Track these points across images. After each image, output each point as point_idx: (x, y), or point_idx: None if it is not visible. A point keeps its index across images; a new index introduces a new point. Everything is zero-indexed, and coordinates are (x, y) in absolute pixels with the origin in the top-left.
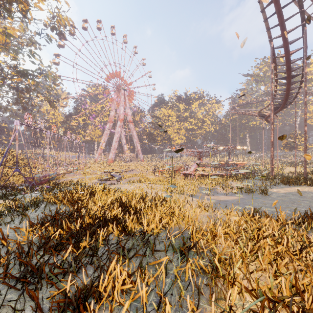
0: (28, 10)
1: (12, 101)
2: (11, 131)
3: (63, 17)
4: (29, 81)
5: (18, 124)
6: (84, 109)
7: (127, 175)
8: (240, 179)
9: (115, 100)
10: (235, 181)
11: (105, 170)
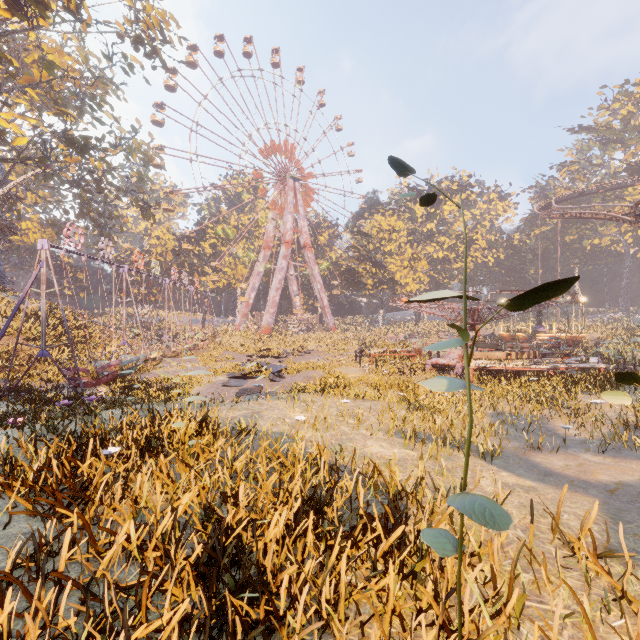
0: (82, 1)
1: (74, 210)
2: (79, 271)
3: (154, 8)
4: (92, 162)
5: (45, 248)
6: (215, 223)
7: (294, 366)
8: (612, 387)
9: (275, 203)
10: (599, 395)
11: (191, 372)
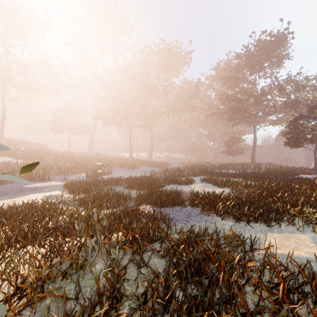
0: None
1: None
2: None
3: None
4: None
5: None
6: None
7: None
8: None
9: None
10: None
11: None
